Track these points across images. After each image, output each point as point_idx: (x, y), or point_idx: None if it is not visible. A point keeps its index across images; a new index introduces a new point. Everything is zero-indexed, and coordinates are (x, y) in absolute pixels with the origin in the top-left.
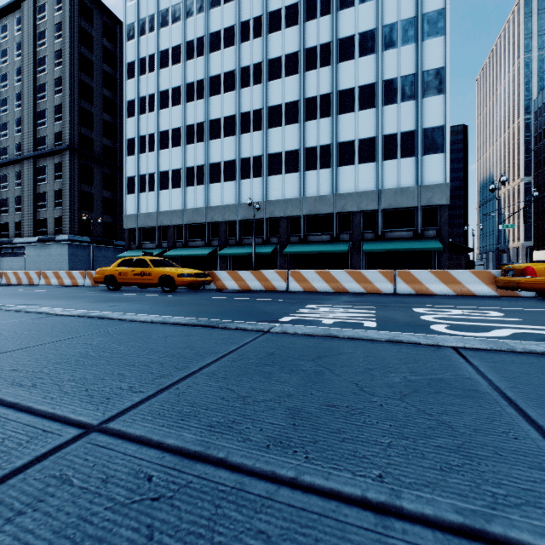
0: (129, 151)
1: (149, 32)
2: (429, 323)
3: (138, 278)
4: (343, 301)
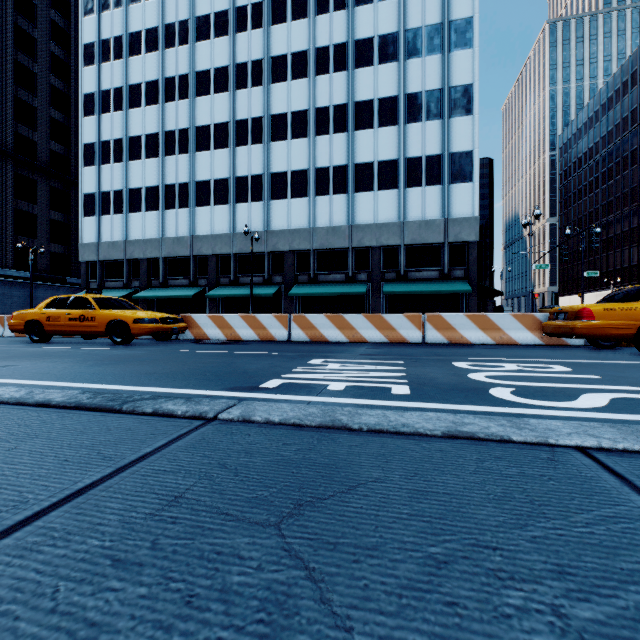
0: (87, 159)
1: (114, 7)
2: (484, 385)
3: (75, 325)
4: (360, 353)
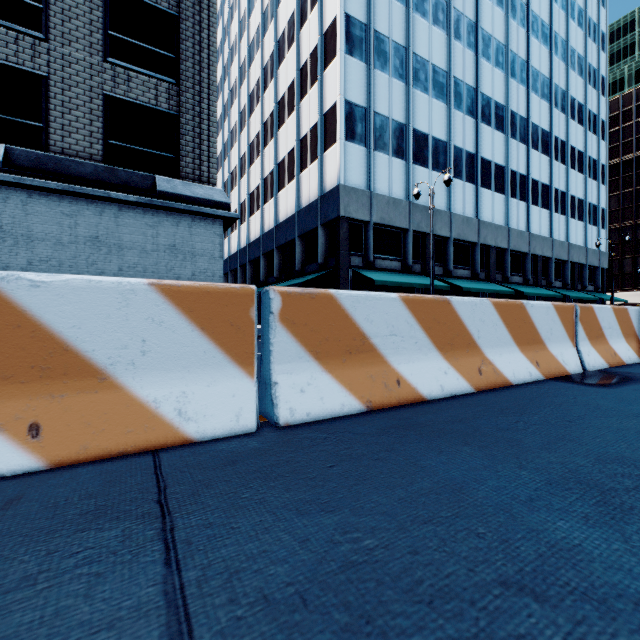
0: (351, 43)
1: None
2: None
3: None
4: None
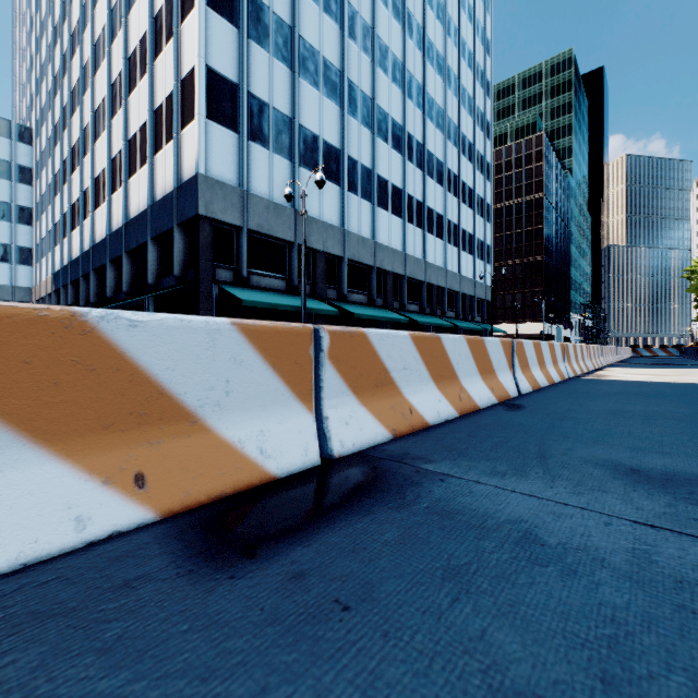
0: None
1: None
2: None
3: None
4: None
